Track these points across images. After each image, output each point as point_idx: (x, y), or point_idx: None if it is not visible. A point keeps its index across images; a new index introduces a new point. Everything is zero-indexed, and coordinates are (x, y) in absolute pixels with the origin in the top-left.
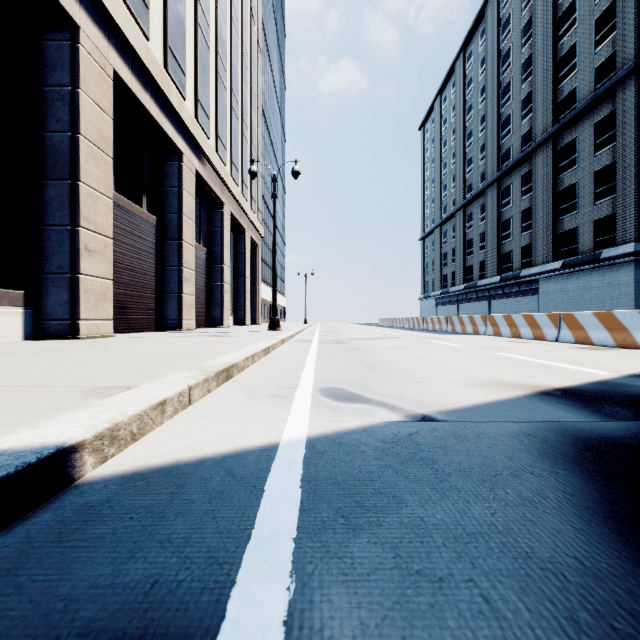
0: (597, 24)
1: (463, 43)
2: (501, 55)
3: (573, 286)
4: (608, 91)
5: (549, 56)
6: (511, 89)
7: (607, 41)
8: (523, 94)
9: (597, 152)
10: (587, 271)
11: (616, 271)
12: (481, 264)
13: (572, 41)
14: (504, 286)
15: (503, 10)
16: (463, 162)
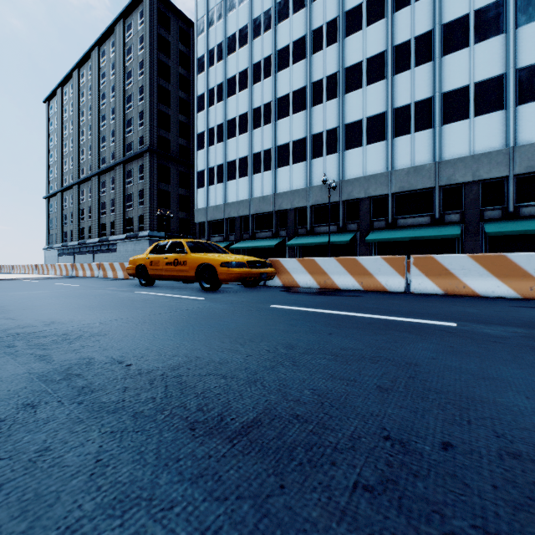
0: (140, 116)
1: (78, 63)
2: (101, 93)
3: (130, 249)
4: (141, 154)
5: (122, 116)
6: (106, 120)
7: (143, 128)
8: (112, 128)
9: (140, 181)
10: (135, 242)
11: (144, 243)
12: (90, 228)
13: (131, 116)
14: (101, 245)
15: (102, 64)
16: (78, 150)
